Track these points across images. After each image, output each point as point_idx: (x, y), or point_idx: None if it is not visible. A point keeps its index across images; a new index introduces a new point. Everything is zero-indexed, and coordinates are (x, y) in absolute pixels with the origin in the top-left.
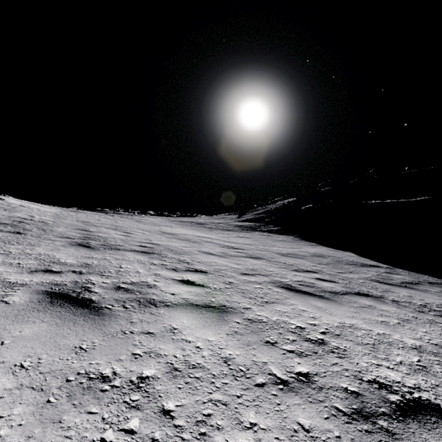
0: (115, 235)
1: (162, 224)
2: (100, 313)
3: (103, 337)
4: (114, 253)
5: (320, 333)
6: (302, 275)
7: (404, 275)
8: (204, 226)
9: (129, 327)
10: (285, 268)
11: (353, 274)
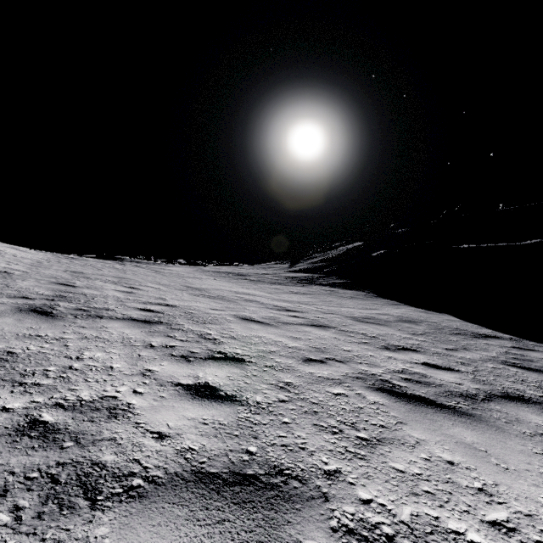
0: (111, 291)
1: (189, 275)
2: None
3: None
4: (88, 324)
5: None
6: (400, 358)
7: (542, 351)
8: (246, 278)
9: None
10: (368, 344)
11: (470, 352)
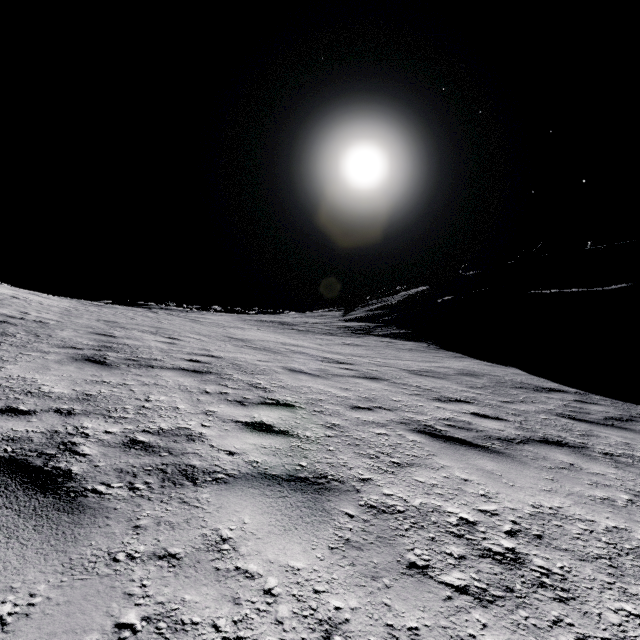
0: (153, 342)
1: (230, 324)
2: (77, 505)
3: (61, 575)
4: (144, 373)
5: (505, 533)
6: (449, 408)
7: (605, 405)
8: (293, 328)
9: (128, 542)
10: (420, 395)
11: (526, 404)
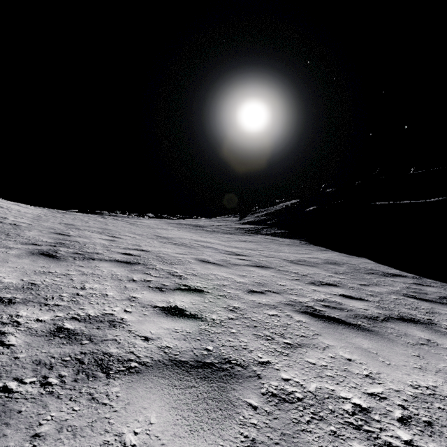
0: (98, 239)
1: (158, 226)
2: None
3: None
4: (85, 264)
5: (398, 422)
6: (323, 291)
7: (437, 287)
8: (203, 229)
9: None
10: (299, 280)
11: (379, 287)
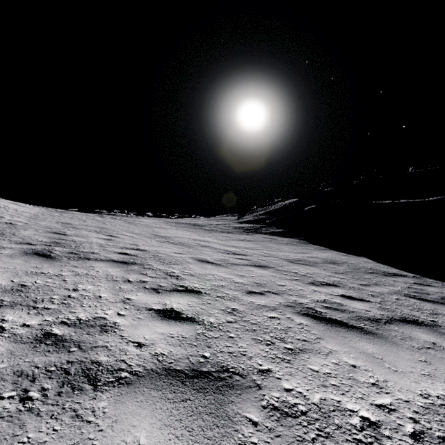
0: (95, 239)
1: (156, 225)
2: None
3: None
4: (79, 264)
5: (411, 438)
6: (323, 291)
7: (438, 287)
8: (202, 228)
9: None
10: (299, 280)
11: (380, 287)
